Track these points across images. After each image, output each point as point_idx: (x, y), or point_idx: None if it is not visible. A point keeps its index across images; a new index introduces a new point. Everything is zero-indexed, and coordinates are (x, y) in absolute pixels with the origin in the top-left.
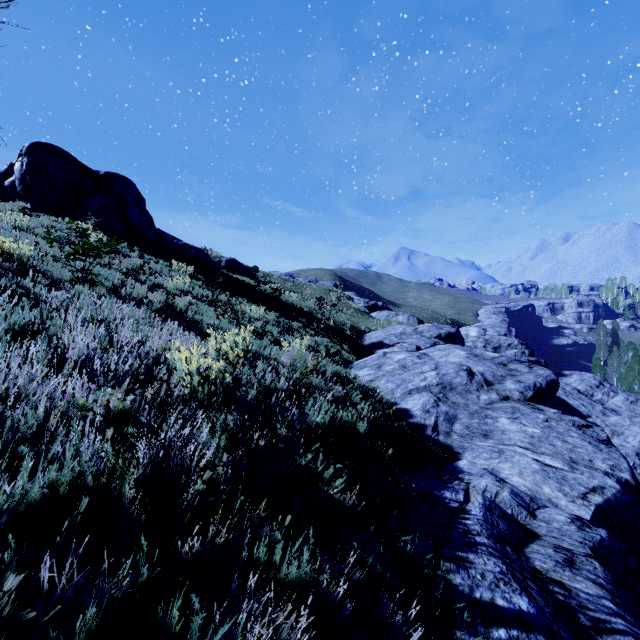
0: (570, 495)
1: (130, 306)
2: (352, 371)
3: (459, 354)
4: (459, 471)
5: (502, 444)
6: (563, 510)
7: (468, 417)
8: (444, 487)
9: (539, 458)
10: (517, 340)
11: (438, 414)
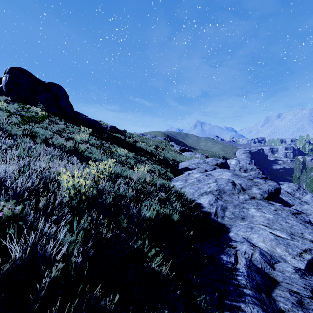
0: (292, 254)
1: (51, 148)
2: (172, 183)
3: (227, 174)
4: (229, 239)
5: (252, 223)
6: (289, 263)
7: (233, 208)
8: (222, 253)
9: (273, 232)
10: (255, 166)
11: (217, 206)
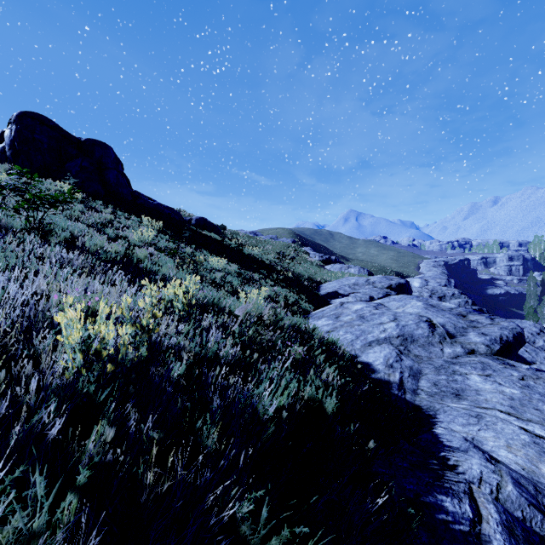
0: None
1: (73, 255)
2: (310, 321)
3: (416, 305)
4: (438, 444)
5: (479, 407)
6: None
7: (434, 372)
8: (439, 489)
9: (527, 427)
10: (457, 290)
11: (402, 369)
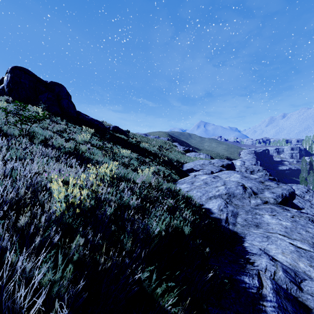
0: None
1: (48, 150)
2: (177, 185)
3: (236, 176)
4: (245, 251)
5: (268, 232)
6: None
7: (245, 214)
8: (243, 272)
9: (293, 242)
10: (261, 167)
11: (227, 212)
